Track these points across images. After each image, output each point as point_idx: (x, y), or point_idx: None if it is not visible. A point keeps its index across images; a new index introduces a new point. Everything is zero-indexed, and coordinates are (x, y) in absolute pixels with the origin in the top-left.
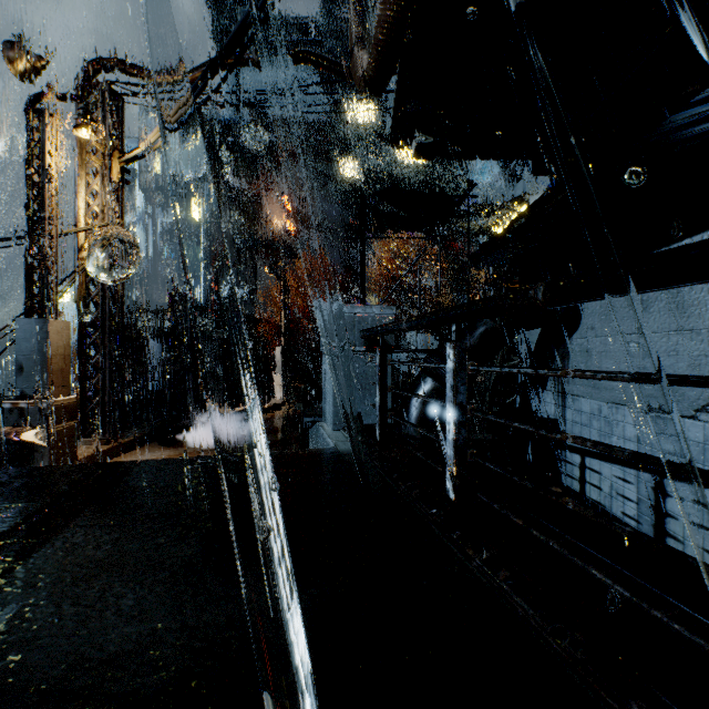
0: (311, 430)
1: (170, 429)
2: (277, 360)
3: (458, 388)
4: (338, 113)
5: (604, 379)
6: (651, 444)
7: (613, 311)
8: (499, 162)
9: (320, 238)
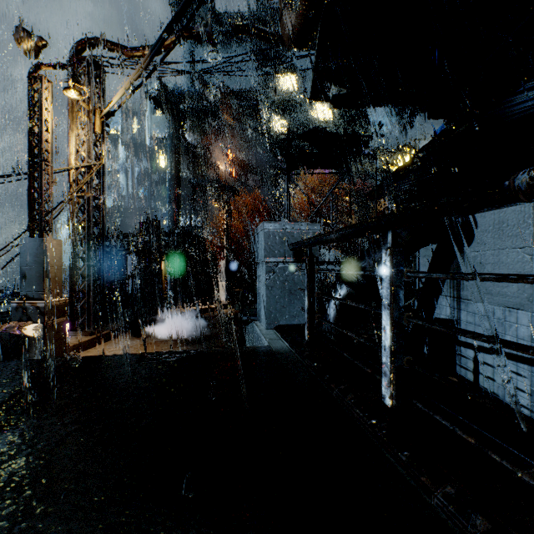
0: (248, 327)
1: (139, 323)
2: (222, 271)
3: (395, 295)
4: (268, 83)
5: None
6: None
7: (505, 228)
8: (394, 115)
9: (255, 179)
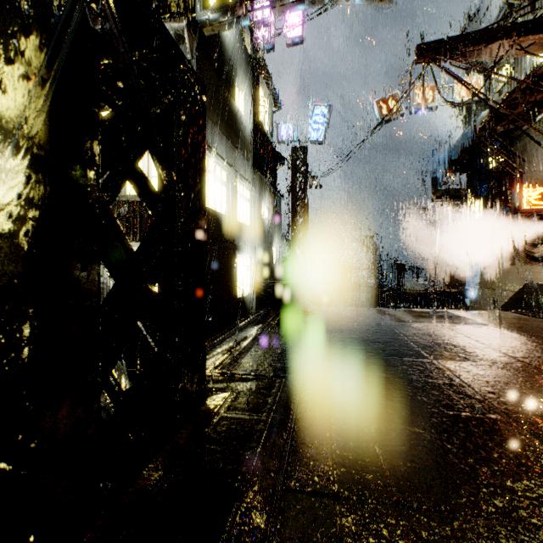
0: None
1: None
2: None
3: None
4: None
5: None
6: None
7: None
8: None
9: None
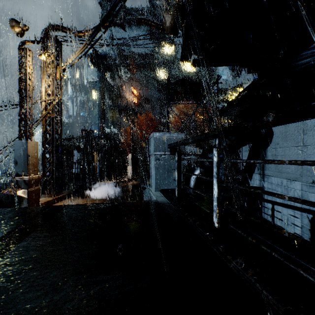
0: (145, 191)
1: (82, 190)
2: (129, 159)
3: (219, 171)
4: (156, 49)
5: (310, 165)
6: (309, 199)
7: (288, 135)
8: (229, 69)
9: (148, 105)
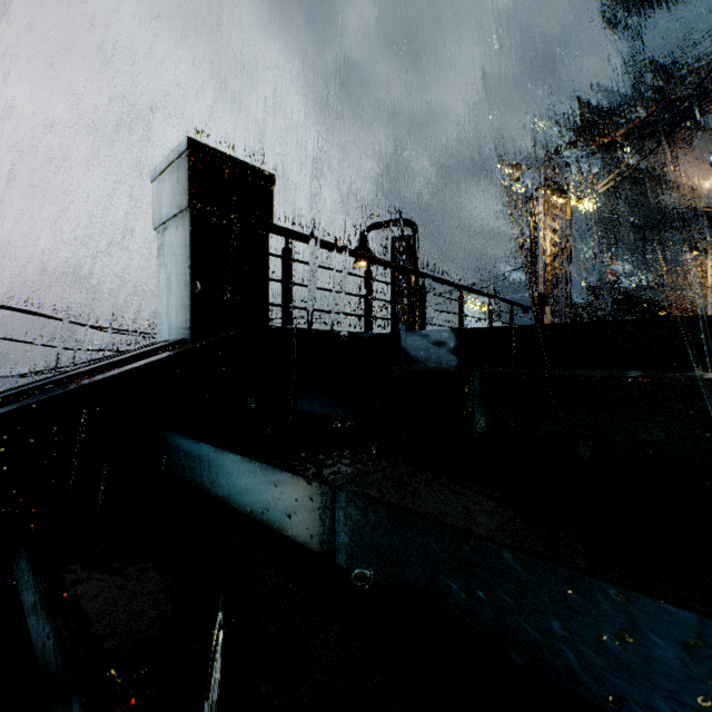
0: None
1: None
2: None
3: None
4: None
5: None
6: None
7: None
8: None
9: None
